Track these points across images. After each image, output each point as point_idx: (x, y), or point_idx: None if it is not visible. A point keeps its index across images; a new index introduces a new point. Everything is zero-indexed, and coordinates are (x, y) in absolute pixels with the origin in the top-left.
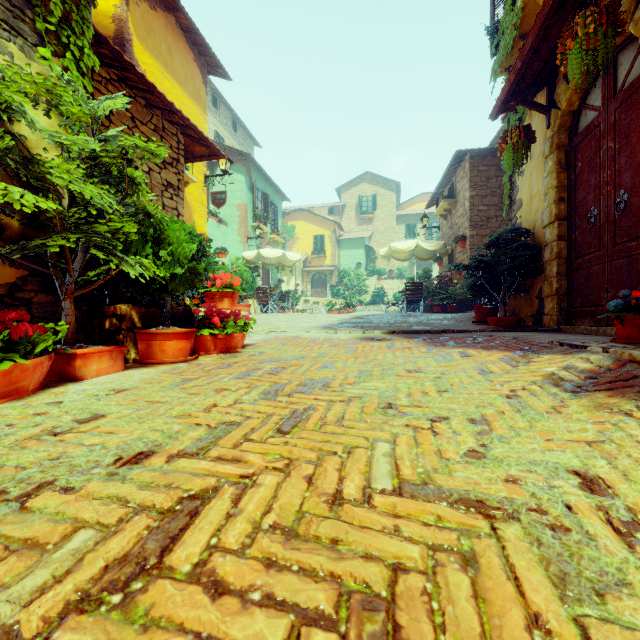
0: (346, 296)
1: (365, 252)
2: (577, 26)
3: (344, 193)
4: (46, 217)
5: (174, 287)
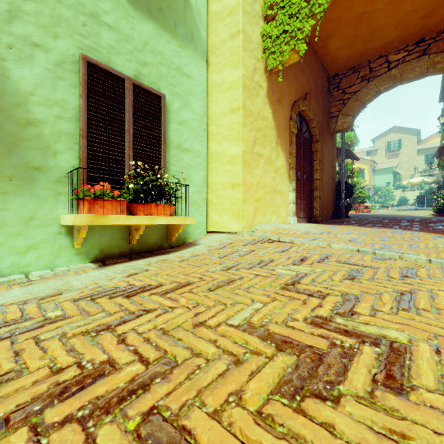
0: (380, 202)
1: (392, 175)
2: (440, 159)
3: (377, 141)
4: (358, 195)
5: (366, 202)
